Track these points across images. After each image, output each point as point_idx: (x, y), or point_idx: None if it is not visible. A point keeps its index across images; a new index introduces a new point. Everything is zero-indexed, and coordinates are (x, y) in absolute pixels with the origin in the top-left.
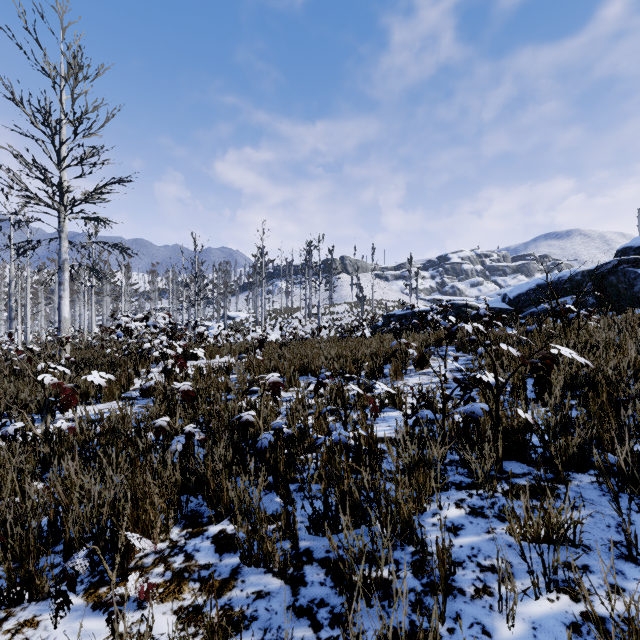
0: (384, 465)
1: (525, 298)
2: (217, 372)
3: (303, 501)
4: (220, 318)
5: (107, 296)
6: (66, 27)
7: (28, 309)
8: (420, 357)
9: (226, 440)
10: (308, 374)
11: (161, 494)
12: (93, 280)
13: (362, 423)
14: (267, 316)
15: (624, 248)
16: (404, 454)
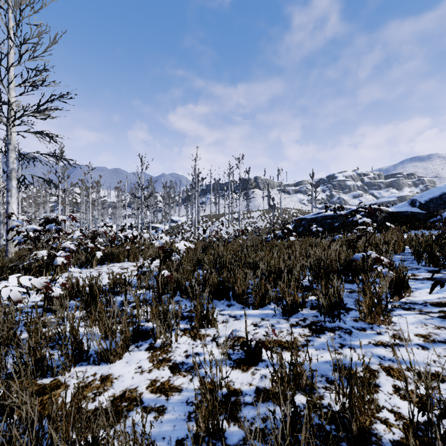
0: None
1: (438, 202)
2: (111, 291)
3: None
4: (167, 221)
5: (83, 205)
6: None
7: (19, 215)
8: (397, 279)
9: None
10: (229, 298)
11: None
12: (59, 191)
13: None
14: (200, 220)
15: None
16: None
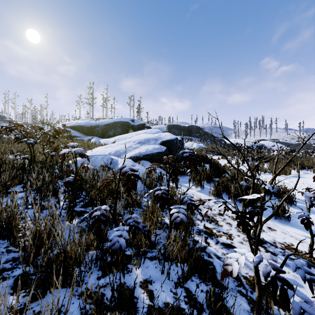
0: None
1: None
2: None
3: None
4: None
5: None
6: None
7: None
8: None
9: None
10: None
11: None
12: None
13: None
14: None
15: (127, 121)
16: None
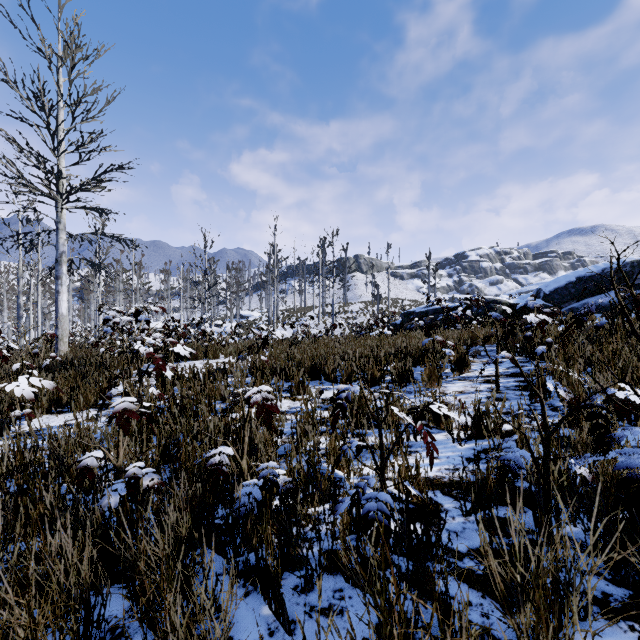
0: (444, 538)
1: (563, 293)
2: (214, 375)
3: (309, 620)
4: (233, 317)
5: (120, 295)
6: (64, 4)
7: (39, 307)
8: (459, 358)
9: (181, 498)
10: (321, 378)
11: (25, 631)
12: (100, 277)
13: (396, 452)
14: (280, 315)
15: None
16: (518, 563)
